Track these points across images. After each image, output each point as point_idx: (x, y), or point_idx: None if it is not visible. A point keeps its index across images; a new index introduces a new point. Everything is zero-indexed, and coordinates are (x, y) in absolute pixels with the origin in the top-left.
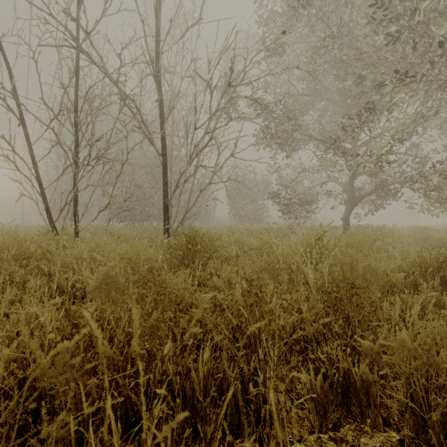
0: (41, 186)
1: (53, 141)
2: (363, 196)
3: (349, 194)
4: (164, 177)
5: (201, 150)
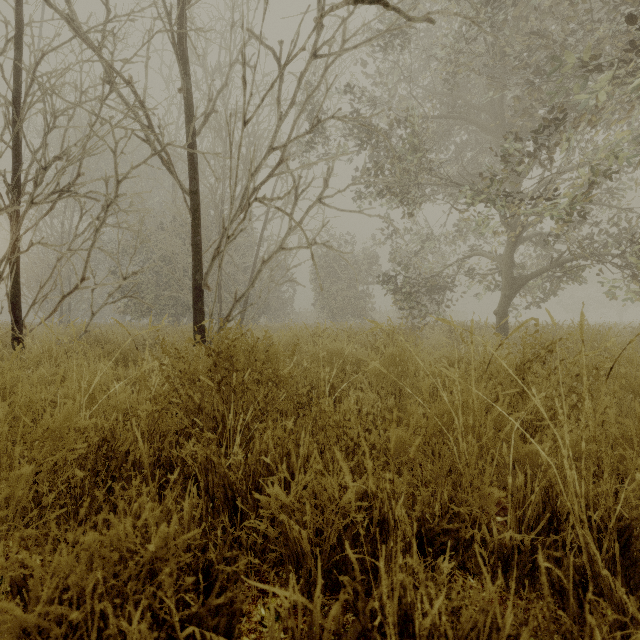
0: None
1: None
2: (530, 276)
3: (507, 273)
4: (194, 233)
5: (262, 183)
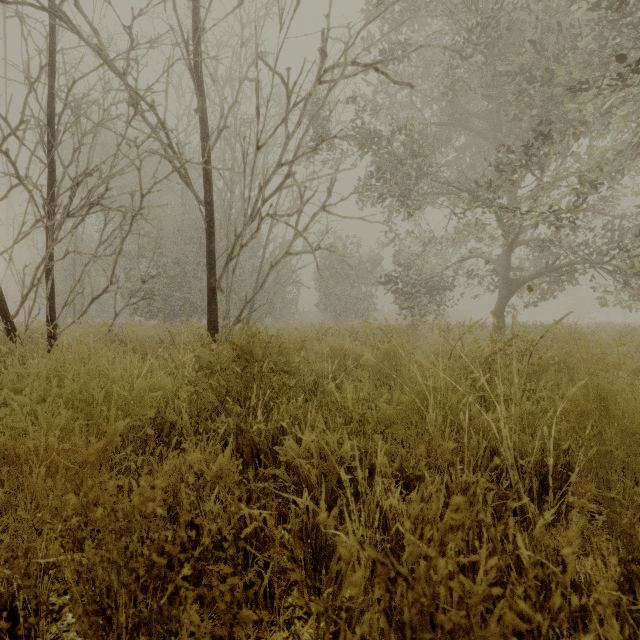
0: None
1: (7, 174)
2: (526, 278)
3: (504, 275)
4: (209, 241)
5: (271, 195)
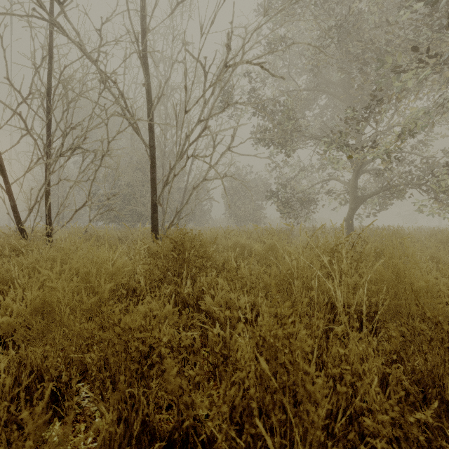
0: (6, 180)
1: (20, 128)
2: (368, 195)
3: (353, 193)
4: (152, 171)
5: (194, 141)
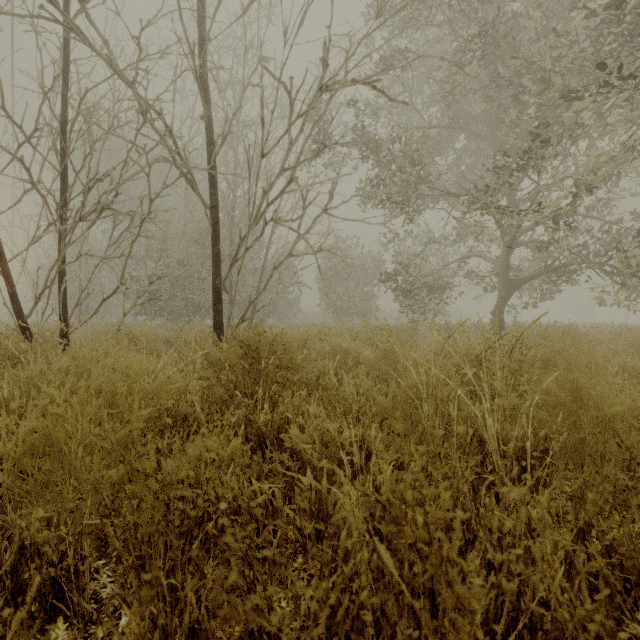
0: (2, 256)
1: (22, 180)
2: (525, 278)
3: (503, 275)
4: (214, 243)
5: (275, 199)
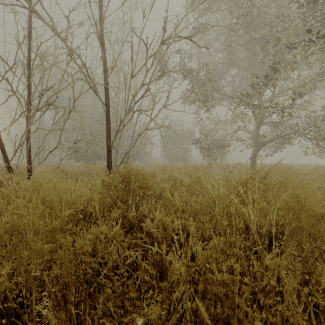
0: None
1: (7, 90)
2: (266, 141)
3: (255, 139)
4: (107, 123)
5: (138, 100)
